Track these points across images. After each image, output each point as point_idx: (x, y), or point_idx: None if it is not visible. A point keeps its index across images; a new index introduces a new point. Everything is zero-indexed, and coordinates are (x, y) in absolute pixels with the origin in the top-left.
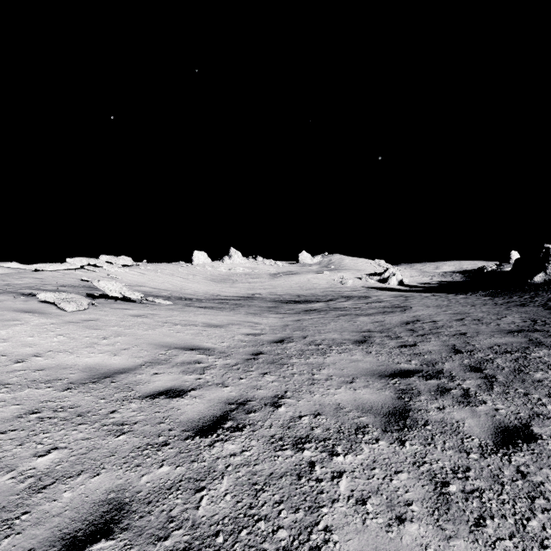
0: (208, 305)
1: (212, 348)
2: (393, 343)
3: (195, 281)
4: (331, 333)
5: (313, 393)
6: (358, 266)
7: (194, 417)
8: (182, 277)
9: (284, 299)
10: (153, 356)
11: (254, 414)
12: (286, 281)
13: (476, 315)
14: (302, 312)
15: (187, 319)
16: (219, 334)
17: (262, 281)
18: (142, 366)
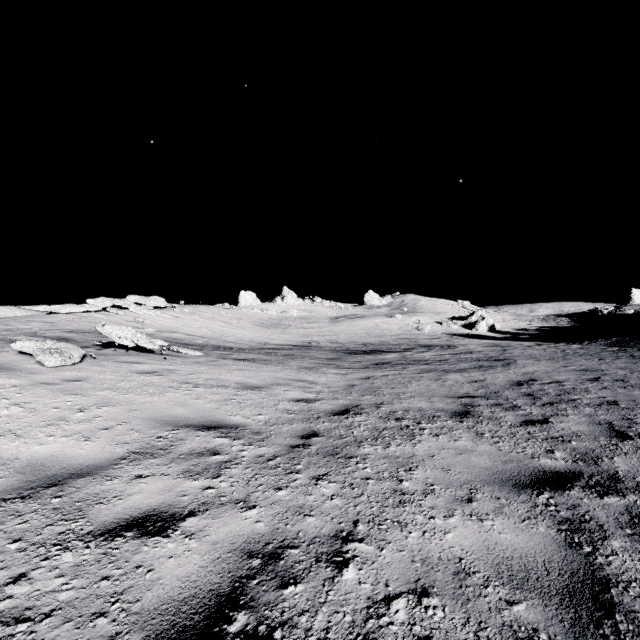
0: (250, 356)
1: (241, 425)
2: (512, 418)
3: (240, 327)
4: (416, 399)
5: (406, 526)
6: (437, 308)
7: (171, 598)
8: (224, 321)
9: (347, 348)
10: (146, 442)
11: (294, 589)
12: (349, 327)
13: (615, 373)
14: (371, 365)
15: (215, 378)
16: (257, 400)
17: (320, 326)
18: (122, 460)
